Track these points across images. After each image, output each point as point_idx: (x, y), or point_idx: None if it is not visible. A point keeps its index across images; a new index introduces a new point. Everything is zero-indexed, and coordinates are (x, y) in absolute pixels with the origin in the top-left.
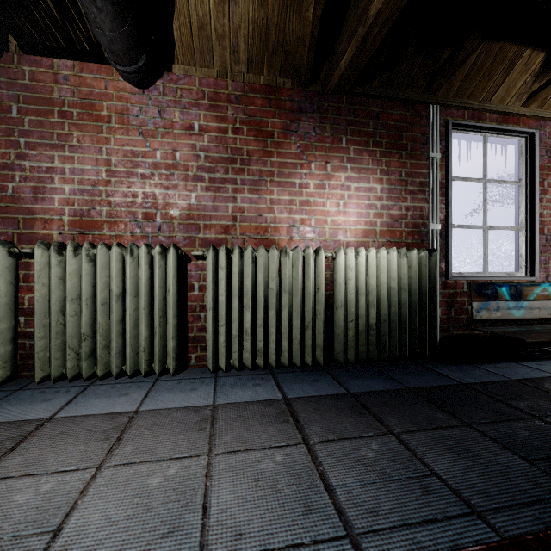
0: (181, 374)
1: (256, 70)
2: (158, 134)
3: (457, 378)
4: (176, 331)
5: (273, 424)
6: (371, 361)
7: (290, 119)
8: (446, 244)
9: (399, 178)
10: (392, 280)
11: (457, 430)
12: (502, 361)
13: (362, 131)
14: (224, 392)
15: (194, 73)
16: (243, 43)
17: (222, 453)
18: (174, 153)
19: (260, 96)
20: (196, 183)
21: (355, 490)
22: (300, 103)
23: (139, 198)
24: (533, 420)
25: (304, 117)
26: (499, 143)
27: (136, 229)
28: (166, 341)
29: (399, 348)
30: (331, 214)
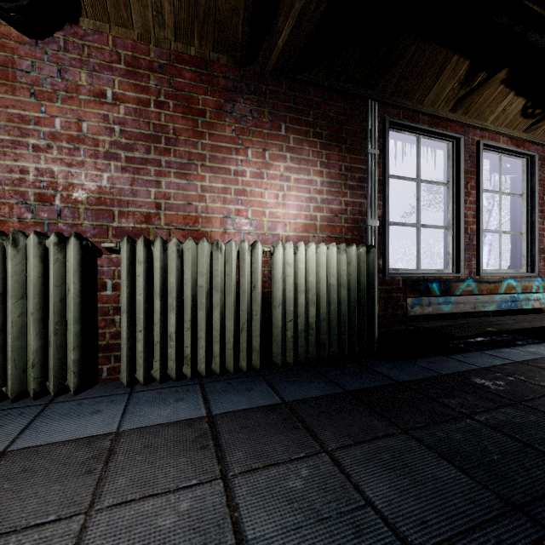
0: (86, 391)
1: (185, 39)
2: (58, 98)
3: (394, 376)
4: (78, 340)
5: (187, 452)
6: (311, 362)
7: (224, 98)
8: (383, 240)
9: (339, 172)
10: (331, 276)
11: (393, 439)
12: (433, 355)
13: (302, 120)
14: (135, 412)
15: (108, 32)
16: (167, 4)
17: (108, 507)
18: (79, 123)
19: (189, 69)
20: (109, 162)
21: (274, 543)
22: (235, 82)
23: (30, 175)
24: (464, 419)
25: (240, 98)
26: (430, 146)
27: (26, 213)
28: (66, 352)
29: (339, 347)
30: (269, 206)
